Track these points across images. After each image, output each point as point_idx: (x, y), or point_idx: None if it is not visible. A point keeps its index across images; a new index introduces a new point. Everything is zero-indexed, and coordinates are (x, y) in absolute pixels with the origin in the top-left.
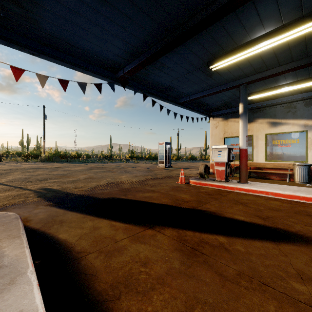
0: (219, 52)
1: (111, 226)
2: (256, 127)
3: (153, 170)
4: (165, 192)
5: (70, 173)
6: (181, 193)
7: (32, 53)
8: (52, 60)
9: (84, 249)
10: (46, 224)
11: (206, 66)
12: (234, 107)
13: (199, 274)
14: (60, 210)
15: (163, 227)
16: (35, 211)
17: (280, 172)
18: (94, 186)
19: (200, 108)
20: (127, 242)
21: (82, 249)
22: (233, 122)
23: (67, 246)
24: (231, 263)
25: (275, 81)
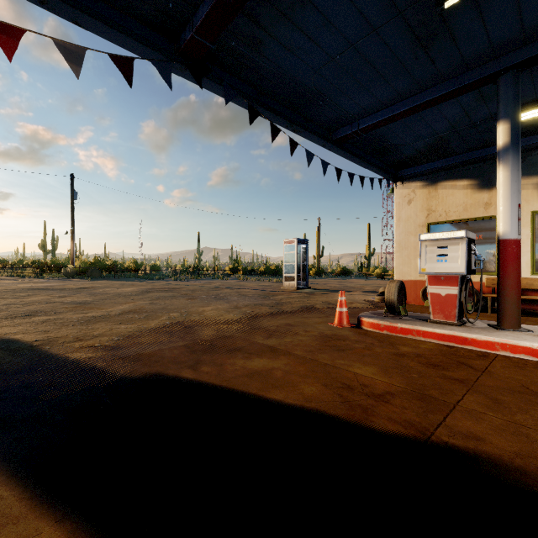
0: None
1: None
2: None
3: (274, 295)
4: (305, 354)
5: (101, 300)
6: (351, 360)
7: None
8: None
9: None
10: None
11: None
12: (454, 153)
13: None
14: None
15: None
16: None
17: None
18: (130, 334)
19: (376, 160)
20: None
21: None
22: (449, 189)
23: None
24: None
25: None
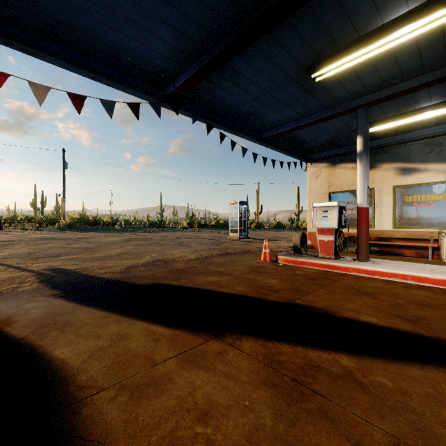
0: (328, 50)
1: (149, 334)
2: (379, 177)
3: (222, 243)
4: (240, 275)
5: (99, 246)
6: (266, 277)
7: (26, 50)
8: (60, 63)
9: (92, 381)
10: (38, 330)
11: (306, 74)
12: (345, 145)
13: (315, 444)
14: (68, 304)
15: (238, 337)
16: (28, 305)
17: (418, 244)
18: (131, 266)
19: (292, 149)
20: (174, 366)
21: (89, 381)
22: (342, 169)
23: (63, 373)
24: (375, 415)
25: (413, 101)
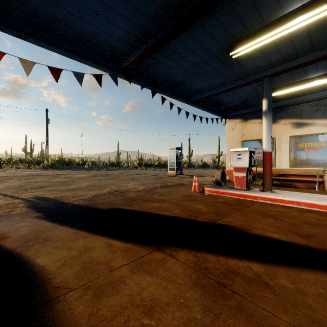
0: (242, 34)
1: (108, 247)
2: (279, 129)
3: (163, 178)
4: (176, 202)
5: (72, 181)
6: (195, 203)
7: (17, 35)
8: (42, 44)
9: (64, 283)
10: (25, 243)
11: (226, 53)
12: (254, 106)
13: None
14: (48, 223)
15: (175, 249)
16: (18, 225)
17: (308, 179)
18: (96, 195)
19: (215, 108)
20: (126, 271)
21: (62, 283)
22: (252, 124)
23: (43, 277)
24: (280, 310)
25: (305, 73)
